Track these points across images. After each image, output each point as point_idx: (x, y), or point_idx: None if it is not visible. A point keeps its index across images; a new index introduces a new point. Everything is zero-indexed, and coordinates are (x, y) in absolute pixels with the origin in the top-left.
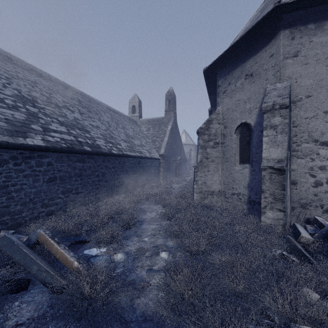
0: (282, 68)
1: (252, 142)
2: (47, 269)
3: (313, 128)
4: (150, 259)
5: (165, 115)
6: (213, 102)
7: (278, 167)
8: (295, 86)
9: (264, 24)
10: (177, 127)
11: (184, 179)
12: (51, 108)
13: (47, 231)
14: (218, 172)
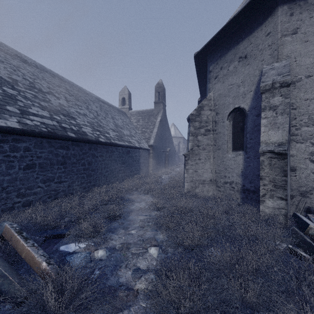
0: (280, 46)
1: (247, 127)
2: (5, 274)
3: (313, 111)
4: (137, 255)
5: (155, 107)
6: (203, 92)
7: (279, 151)
8: (294, 65)
9: (260, 0)
10: (166, 119)
11: (173, 170)
12: (33, 93)
13: (15, 224)
14: (210, 161)
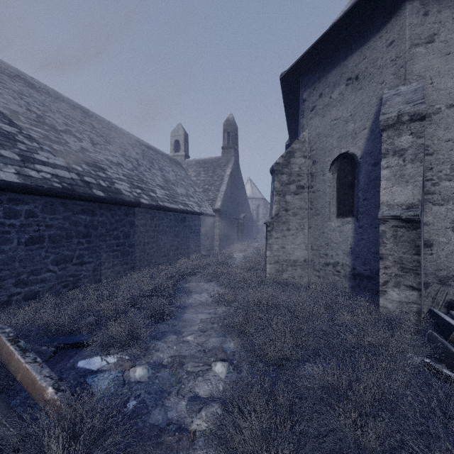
0: (409, 61)
1: (359, 182)
2: None
3: None
4: (195, 375)
5: (223, 154)
6: (293, 131)
7: (409, 217)
8: (430, 89)
9: None
10: (240, 172)
11: (249, 246)
12: (42, 131)
13: (8, 328)
14: (303, 232)
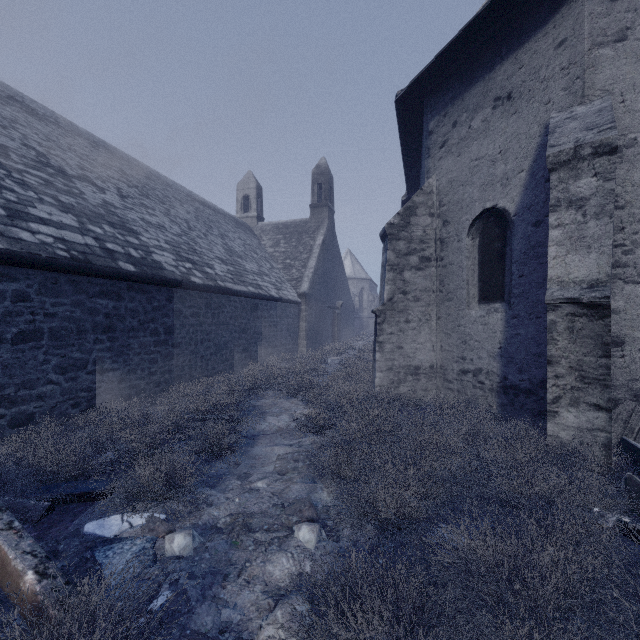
0: (589, 69)
1: (512, 250)
2: None
3: None
4: (267, 546)
5: (312, 215)
6: (412, 180)
7: (593, 300)
8: (620, 111)
9: None
10: (336, 241)
11: (349, 346)
12: (44, 175)
13: None
14: (429, 325)
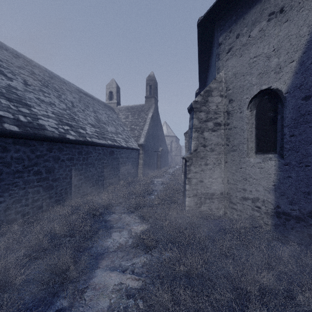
0: None
1: (284, 118)
2: None
3: None
4: None
5: (146, 102)
6: (202, 81)
7: None
8: None
9: None
10: (158, 116)
11: (166, 172)
12: None
13: None
14: (220, 166)
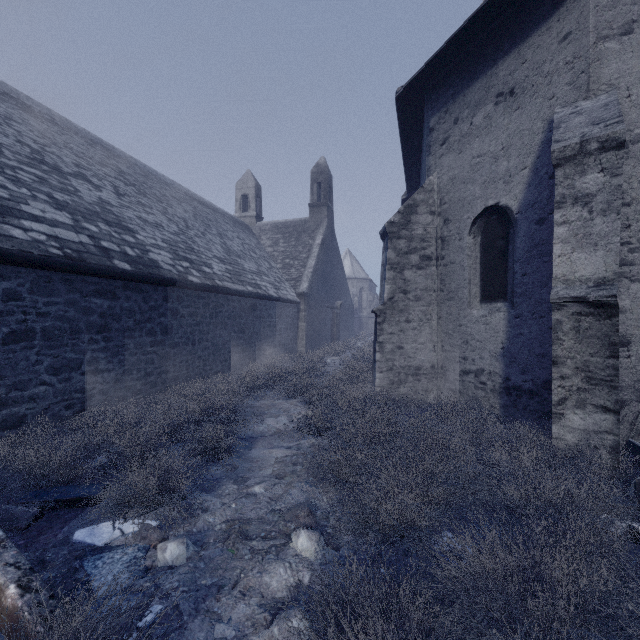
0: (594, 63)
1: (515, 249)
2: None
3: None
4: (264, 555)
5: (311, 214)
6: (412, 179)
7: (600, 299)
8: (626, 106)
9: None
10: (335, 241)
11: (349, 346)
12: (38, 172)
13: None
14: (430, 325)
